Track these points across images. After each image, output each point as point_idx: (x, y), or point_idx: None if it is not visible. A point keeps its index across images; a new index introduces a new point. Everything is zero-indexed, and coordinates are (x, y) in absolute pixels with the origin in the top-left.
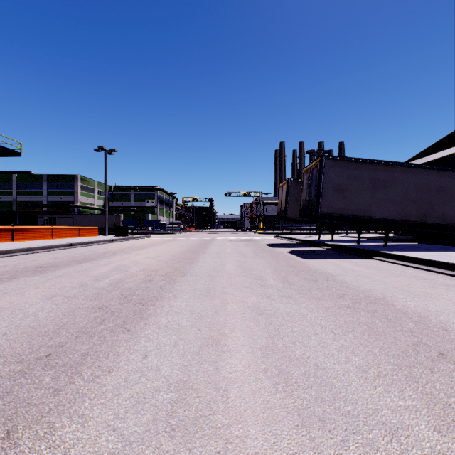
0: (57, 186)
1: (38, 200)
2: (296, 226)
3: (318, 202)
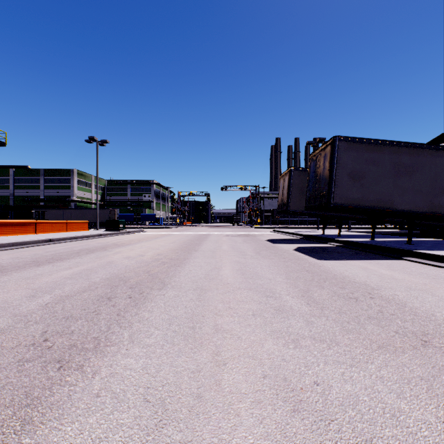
0: (54, 181)
1: (35, 194)
2: (293, 220)
3: (331, 191)
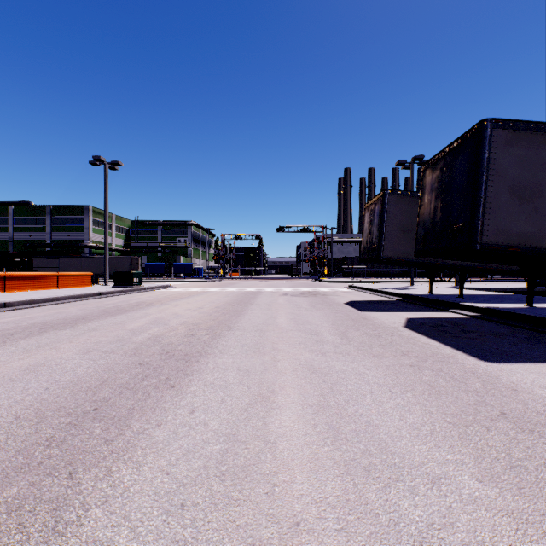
0: (64, 221)
1: (40, 238)
2: (370, 271)
3: (477, 220)
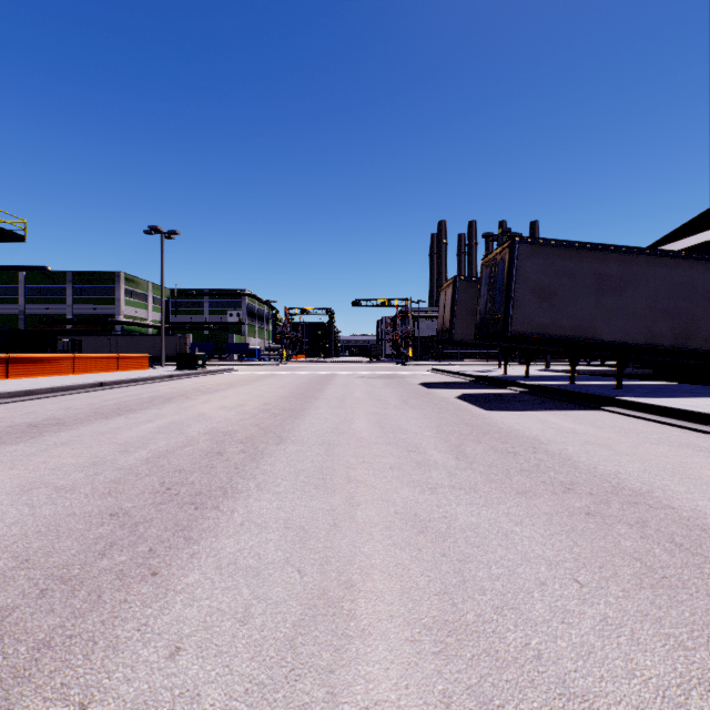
0: (89, 290)
1: (59, 312)
2: (464, 353)
3: (508, 314)
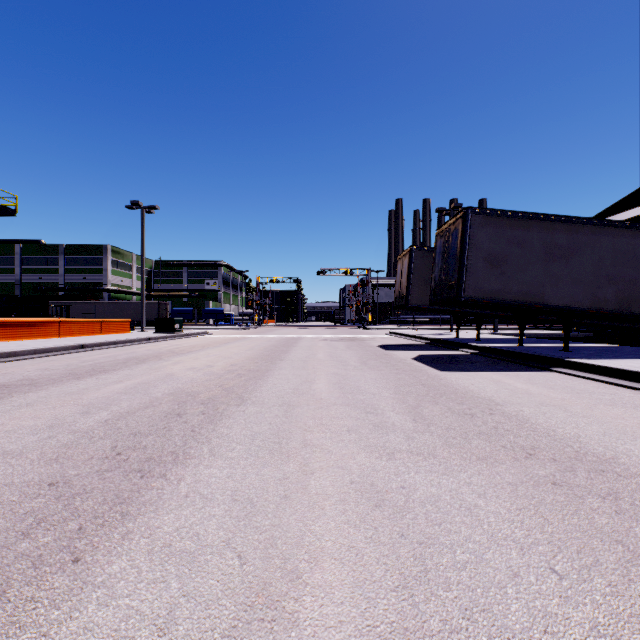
0: (79, 261)
1: (52, 281)
2: (419, 318)
3: (461, 280)
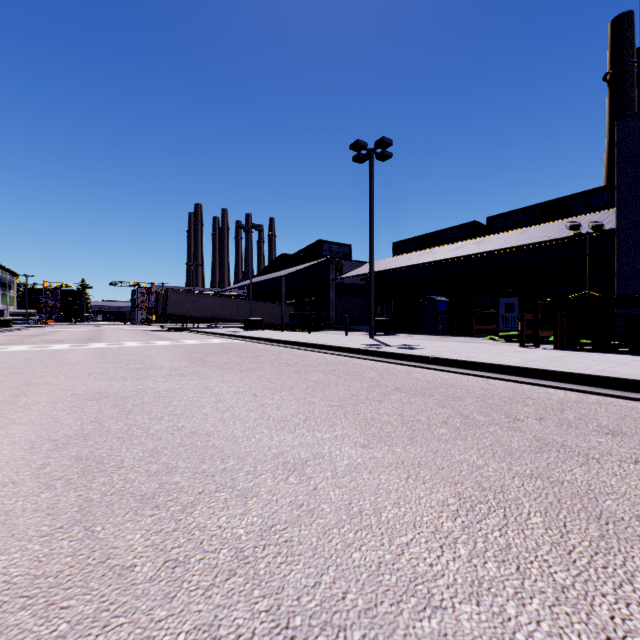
0: None
1: None
2: None
3: (166, 309)
